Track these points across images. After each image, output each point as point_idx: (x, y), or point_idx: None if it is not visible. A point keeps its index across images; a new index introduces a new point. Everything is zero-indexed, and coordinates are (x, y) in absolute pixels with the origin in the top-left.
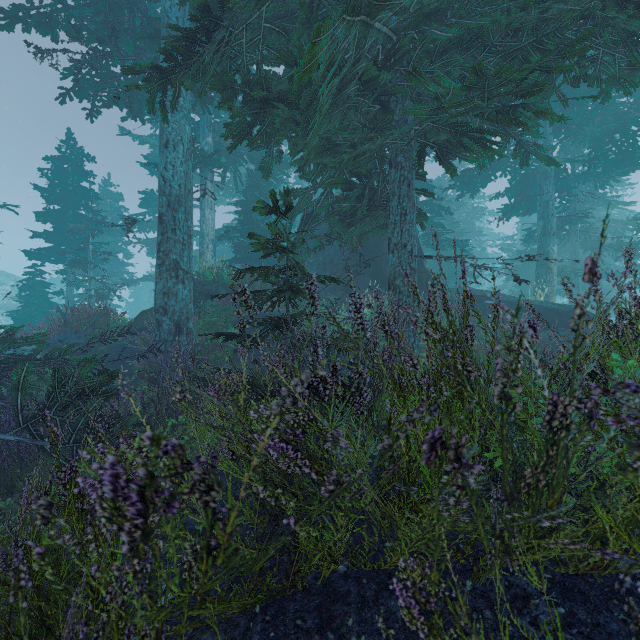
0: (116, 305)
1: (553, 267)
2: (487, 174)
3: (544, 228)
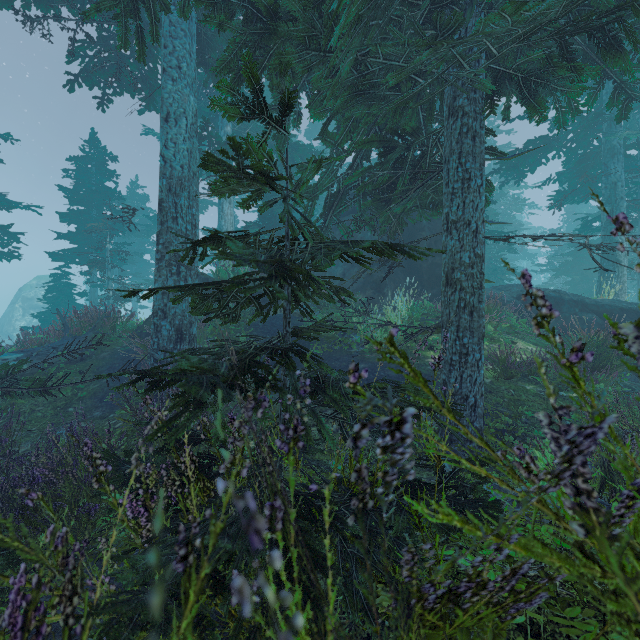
0: (143, 306)
1: (623, 260)
2: (537, 156)
3: (611, 214)
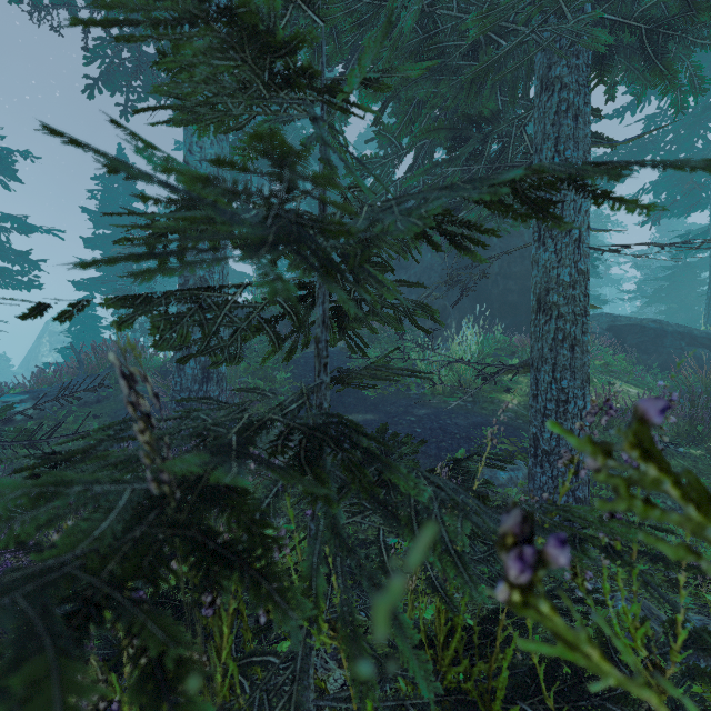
0: None
1: None
2: None
3: None
